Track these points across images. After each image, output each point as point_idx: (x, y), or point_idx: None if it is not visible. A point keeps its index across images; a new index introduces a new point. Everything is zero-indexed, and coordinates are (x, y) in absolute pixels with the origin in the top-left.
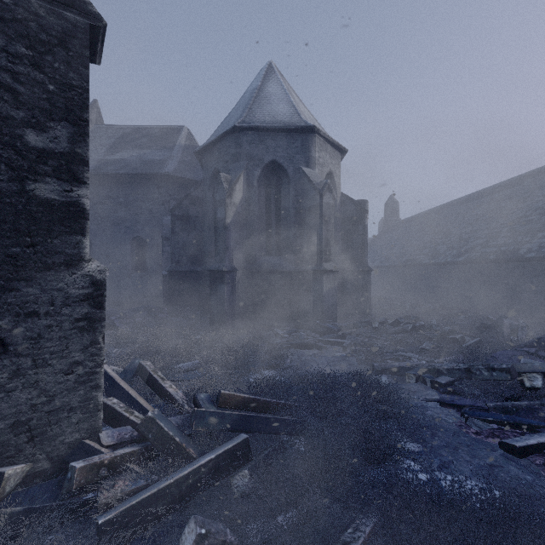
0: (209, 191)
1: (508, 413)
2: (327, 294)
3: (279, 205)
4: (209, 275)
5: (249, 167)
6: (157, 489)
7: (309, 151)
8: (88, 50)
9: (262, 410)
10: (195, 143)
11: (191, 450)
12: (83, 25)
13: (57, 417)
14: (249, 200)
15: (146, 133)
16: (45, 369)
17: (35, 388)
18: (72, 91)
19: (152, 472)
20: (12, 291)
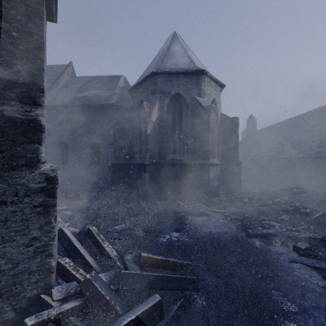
0: (137, 113)
1: None
2: (212, 179)
3: (181, 122)
4: (136, 166)
5: (162, 97)
6: None
7: (200, 86)
8: (42, 7)
9: (171, 269)
10: (129, 85)
11: (117, 307)
12: None
13: (20, 279)
14: (161, 119)
15: (100, 80)
16: (11, 243)
17: (3, 258)
18: (31, 37)
19: (87, 325)
20: None
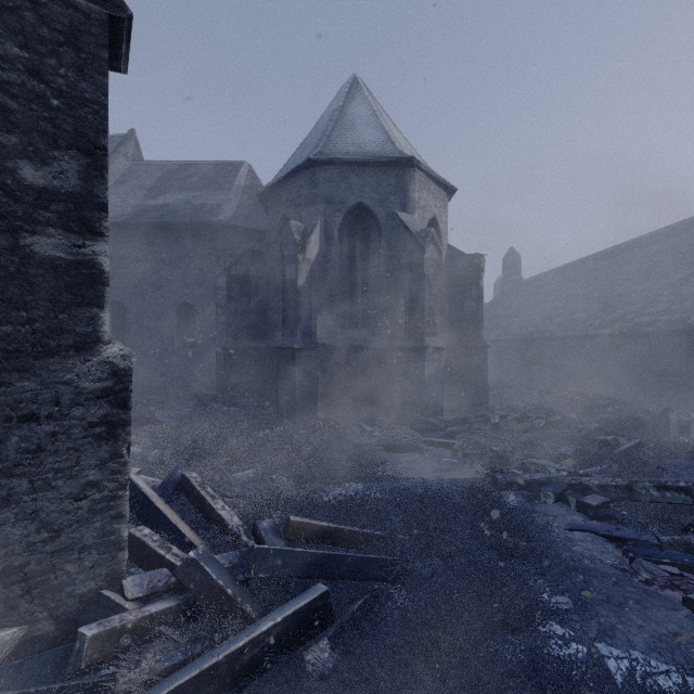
0: (276, 244)
1: (691, 552)
2: (430, 378)
3: (367, 262)
4: (275, 353)
5: (328, 212)
6: (200, 670)
7: (406, 190)
8: (106, 51)
9: (347, 545)
10: (258, 183)
11: (248, 608)
12: (100, 17)
13: (64, 560)
14: (327, 256)
15: (196, 170)
16: (47, 493)
17: (33, 521)
18: (85, 108)
19: (193, 639)
20: (0, 386)
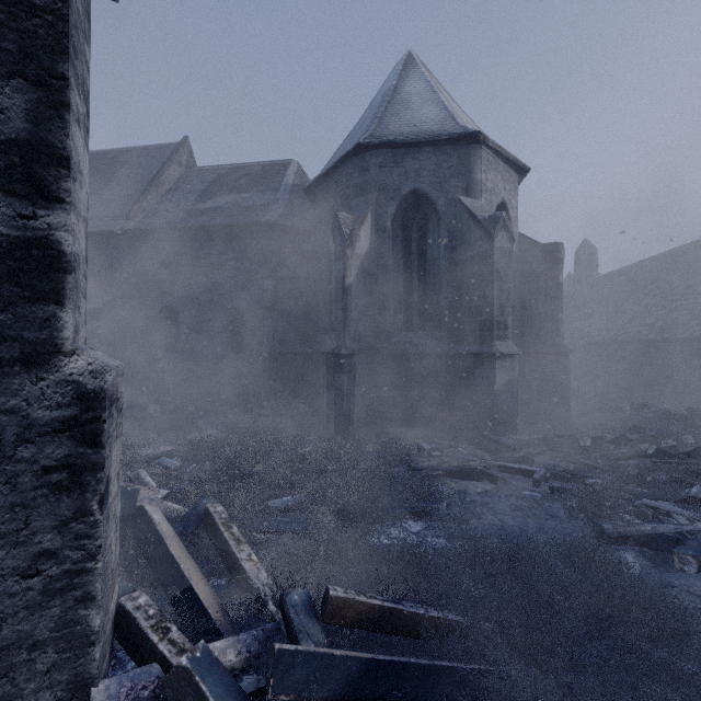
0: (324, 241)
1: None
2: (501, 390)
3: (424, 256)
4: (322, 359)
5: (380, 201)
6: None
7: (470, 171)
8: None
9: (407, 633)
10: (307, 181)
11: None
12: None
13: (6, 663)
14: (379, 250)
15: (246, 172)
16: None
17: None
18: (34, 18)
19: None
20: None
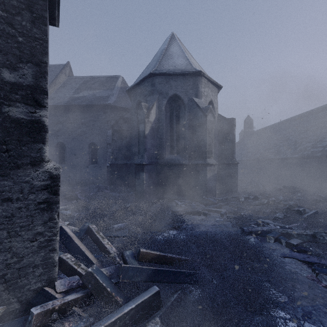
0: (135, 114)
1: None
2: (209, 179)
3: (178, 122)
4: (134, 166)
5: (160, 98)
6: None
7: (198, 87)
8: (46, 13)
9: (169, 264)
10: (127, 85)
11: (118, 298)
12: None
13: (25, 272)
14: (159, 119)
15: (98, 80)
16: (16, 238)
17: (9, 252)
18: (35, 42)
19: (89, 315)
20: None
